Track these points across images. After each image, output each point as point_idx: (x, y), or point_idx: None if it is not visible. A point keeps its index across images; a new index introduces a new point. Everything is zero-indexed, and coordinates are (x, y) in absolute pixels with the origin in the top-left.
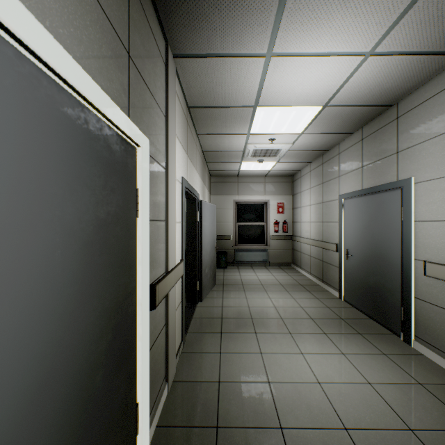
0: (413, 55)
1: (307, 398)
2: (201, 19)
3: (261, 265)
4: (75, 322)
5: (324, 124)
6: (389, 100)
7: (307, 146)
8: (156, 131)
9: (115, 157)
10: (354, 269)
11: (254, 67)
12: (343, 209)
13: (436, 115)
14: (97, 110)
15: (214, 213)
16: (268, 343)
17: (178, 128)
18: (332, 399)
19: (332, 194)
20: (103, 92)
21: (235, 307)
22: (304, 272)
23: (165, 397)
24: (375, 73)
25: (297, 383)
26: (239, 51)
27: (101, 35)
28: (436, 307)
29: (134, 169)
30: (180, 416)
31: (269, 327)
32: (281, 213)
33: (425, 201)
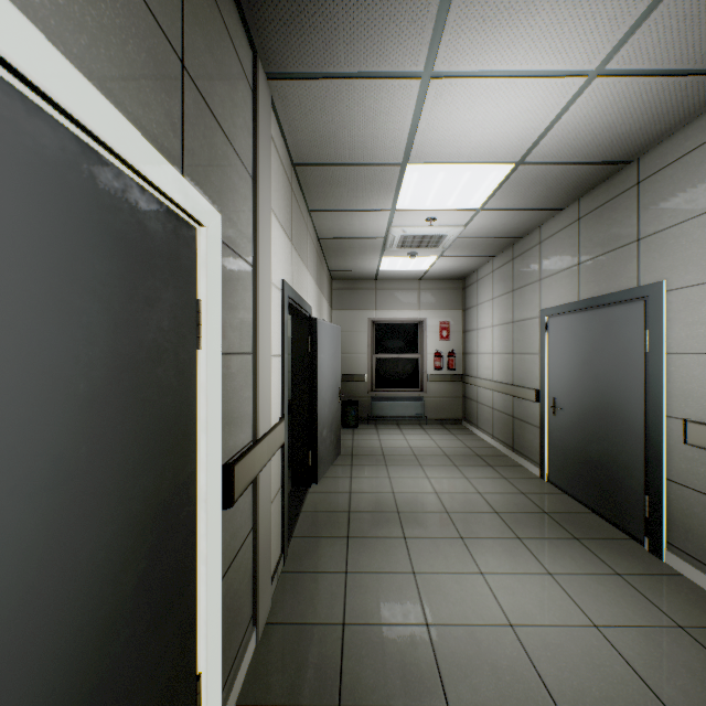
0: (668, 76)
1: (492, 653)
2: (313, 10)
3: (413, 422)
4: (67, 550)
5: (517, 193)
6: (625, 153)
7: (489, 230)
8: (236, 201)
9: (154, 243)
10: (565, 431)
11: (403, 95)
12: (546, 333)
13: (704, 178)
14: (116, 157)
15: (337, 339)
16: (425, 555)
17: (275, 199)
18: (533, 655)
19: (529, 308)
20: (127, 123)
21: (371, 493)
22: (482, 434)
23: (252, 652)
24: (604, 107)
25: (475, 626)
26: (377, 67)
27: (125, 21)
28: (704, 497)
29: (192, 265)
30: (276, 688)
31: (427, 527)
32: (445, 338)
33: (685, 320)
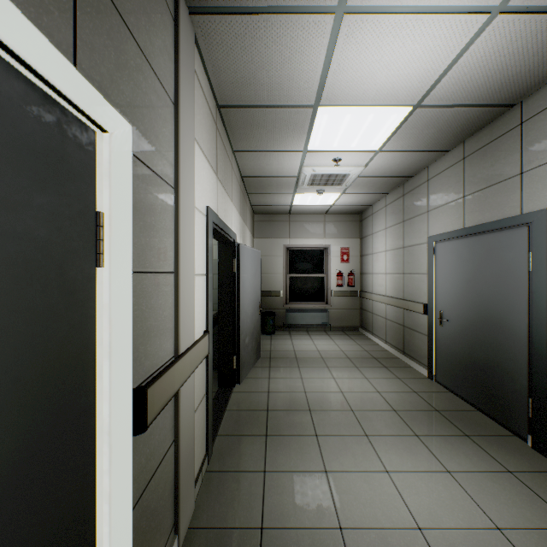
0: None
1: None
2: None
3: (319, 329)
4: None
5: (411, 135)
6: (511, 96)
7: (384, 170)
8: (153, 119)
9: (19, 131)
10: (451, 339)
11: (317, 33)
12: (434, 256)
13: None
14: None
15: (258, 261)
16: (335, 453)
17: (200, 132)
18: None
19: (418, 235)
20: None
21: (286, 393)
22: (377, 339)
23: None
24: (501, 47)
25: (386, 530)
26: (294, 1)
27: None
28: None
29: (89, 171)
30: None
31: (335, 425)
32: (346, 261)
33: None
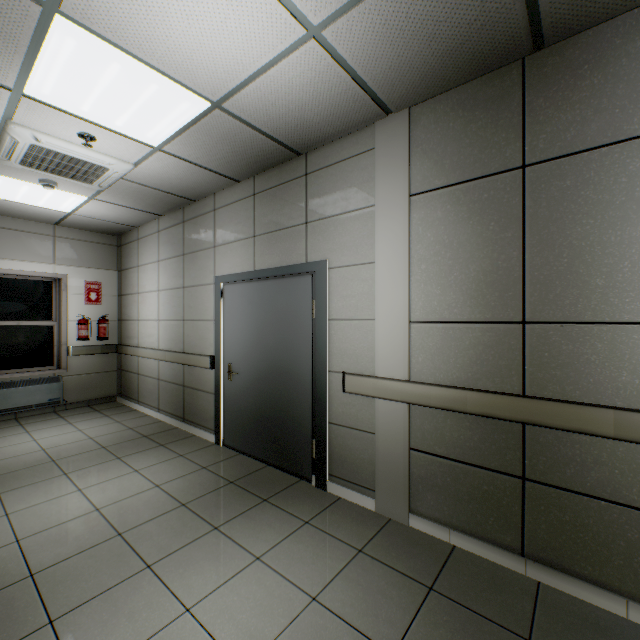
0: (353, 79)
1: None
2: None
3: (45, 411)
4: None
5: (204, 144)
6: (301, 144)
7: (163, 181)
8: None
9: None
10: (242, 394)
11: None
12: (222, 300)
13: (355, 183)
14: None
15: None
16: (96, 635)
17: None
18: None
19: (203, 274)
20: None
21: None
22: (146, 408)
23: None
24: (306, 81)
25: None
26: None
27: None
28: (355, 431)
29: None
30: None
31: (92, 577)
32: (95, 302)
33: (342, 293)
